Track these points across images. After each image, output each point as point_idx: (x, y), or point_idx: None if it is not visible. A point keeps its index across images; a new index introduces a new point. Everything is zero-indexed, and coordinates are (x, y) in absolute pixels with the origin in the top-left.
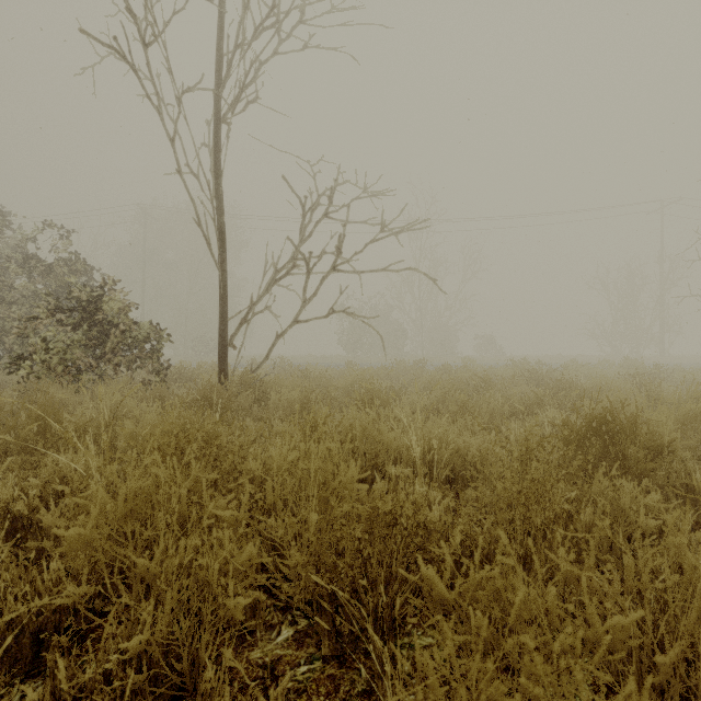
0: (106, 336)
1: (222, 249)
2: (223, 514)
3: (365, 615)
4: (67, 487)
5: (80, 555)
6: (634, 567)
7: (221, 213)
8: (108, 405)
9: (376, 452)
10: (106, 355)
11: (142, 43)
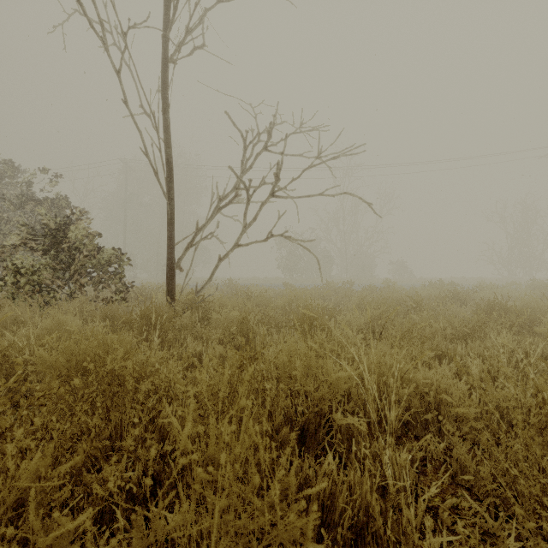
0: (74, 260)
1: (170, 178)
2: None
3: None
4: None
5: None
6: None
7: (169, 145)
8: (49, 326)
9: (320, 396)
10: (74, 277)
11: None
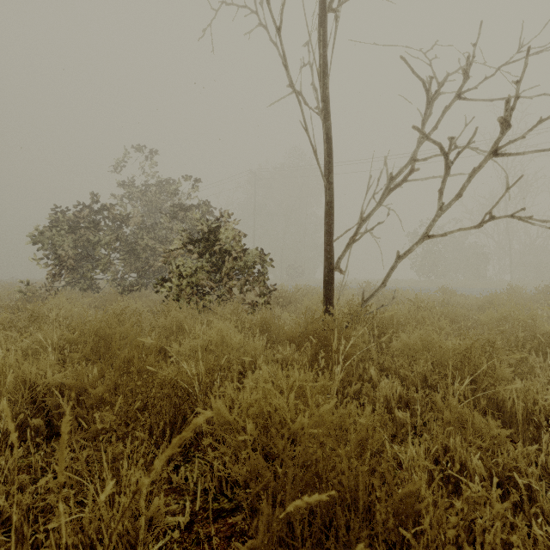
0: (224, 263)
1: (329, 158)
2: None
3: None
4: None
5: None
6: None
7: (328, 116)
8: (213, 340)
9: None
10: (224, 279)
11: None
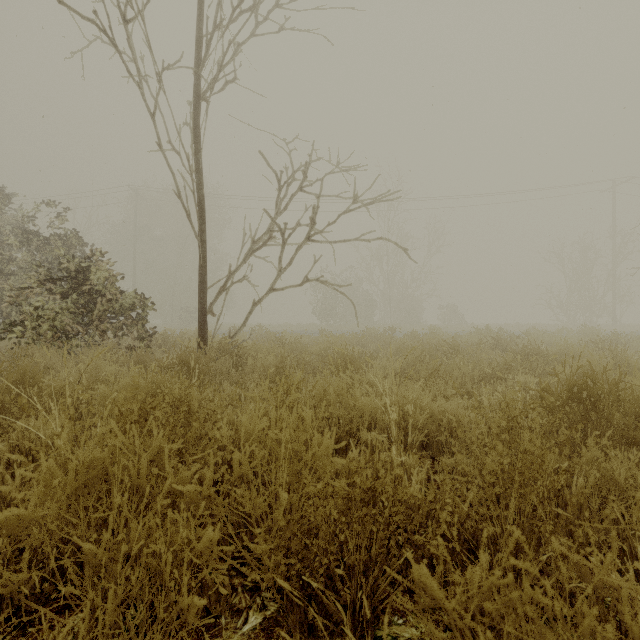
0: (94, 305)
1: (202, 220)
2: (185, 489)
3: (341, 611)
4: (22, 457)
5: (34, 530)
6: (636, 549)
7: (201, 186)
8: (89, 369)
9: (350, 418)
10: (94, 322)
11: (123, 19)
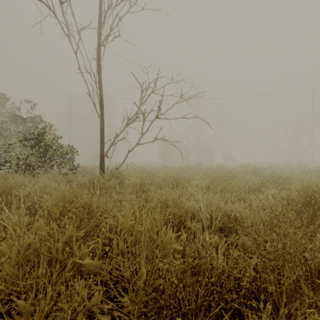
0: (47, 152)
1: (102, 108)
2: (84, 262)
3: None
4: None
5: None
6: None
7: (101, 90)
8: (42, 186)
9: (180, 214)
10: (47, 161)
11: (59, 1)
